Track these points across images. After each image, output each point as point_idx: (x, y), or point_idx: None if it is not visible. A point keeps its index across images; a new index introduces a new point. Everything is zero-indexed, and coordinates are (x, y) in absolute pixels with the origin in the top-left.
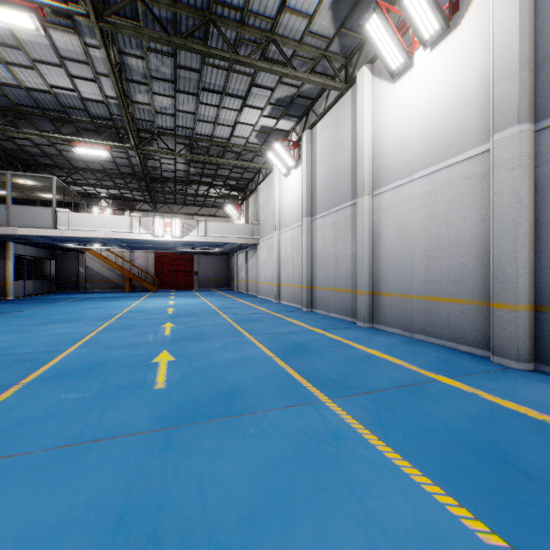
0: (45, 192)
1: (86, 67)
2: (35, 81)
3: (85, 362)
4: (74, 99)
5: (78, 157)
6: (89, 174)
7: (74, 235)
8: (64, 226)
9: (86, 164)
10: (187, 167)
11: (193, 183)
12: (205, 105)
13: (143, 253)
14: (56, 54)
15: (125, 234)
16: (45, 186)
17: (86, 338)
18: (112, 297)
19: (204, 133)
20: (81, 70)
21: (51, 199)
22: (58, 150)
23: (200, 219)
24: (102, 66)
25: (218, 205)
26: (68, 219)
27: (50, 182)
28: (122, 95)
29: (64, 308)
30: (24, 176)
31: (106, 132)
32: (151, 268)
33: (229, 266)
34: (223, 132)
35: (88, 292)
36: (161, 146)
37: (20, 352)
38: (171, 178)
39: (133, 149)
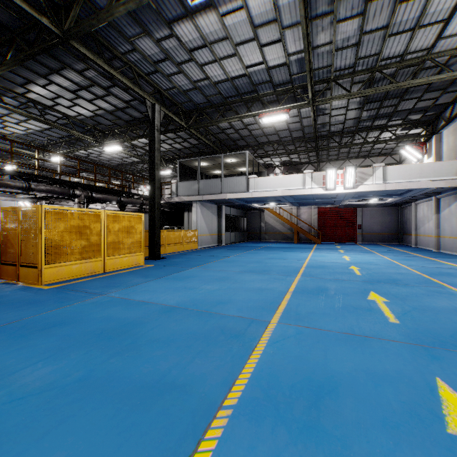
0: (241, 166)
1: (273, 27)
2: (236, 68)
3: (300, 367)
4: (262, 73)
5: (262, 133)
6: (268, 146)
7: (260, 196)
8: (253, 189)
9: (267, 138)
10: (359, 112)
11: (362, 131)
12: (407, 2)
13: (308, 209)
14: (251, 26)
15: (299, 190)
16: (241, 162)
17: (283, 302)
18: (285, 248)
19: (393, 54)
20: (269, 35)
21: (245, 172)
22: (249, 131)
23: (377, 165)
24: (288, 16)
25: (386, 152)
26: (256, 183)
27: (244, 157)
28: (307, 35)
29: (254, 256)
30: (229, 156)
31: (286, 97)
32: (314, 222)
33: (401, 219)
34: (423, 40)
35: (267, 242)
36: (334, 95)
37: (225, 313)
38: (338, 131)
39: (309, 103)
